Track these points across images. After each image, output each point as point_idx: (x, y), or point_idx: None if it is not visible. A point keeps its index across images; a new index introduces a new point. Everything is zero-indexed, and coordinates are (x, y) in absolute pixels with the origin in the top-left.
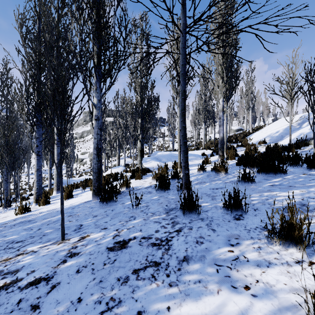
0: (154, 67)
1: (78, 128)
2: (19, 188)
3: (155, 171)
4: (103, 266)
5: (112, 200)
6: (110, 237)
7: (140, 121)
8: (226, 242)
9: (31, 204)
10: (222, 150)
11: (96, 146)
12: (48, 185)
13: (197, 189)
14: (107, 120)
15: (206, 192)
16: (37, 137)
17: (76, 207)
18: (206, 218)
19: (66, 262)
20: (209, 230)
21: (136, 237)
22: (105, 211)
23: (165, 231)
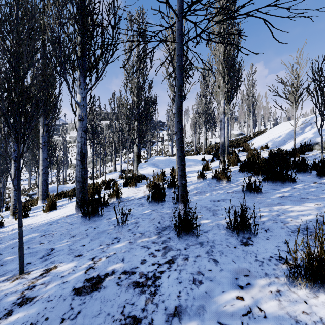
0: (151, 66)
1: (72, 131)
2: (5, 196)
3: (149, 179)
4: (59, 324)
5: (97, 215)
6: (82, 270)
7: (136, 124)
8: (232, 282)
9: (8, 217)
10: (224, 155)
11: (79, 151)
12: (37, 193)
13: (195, 201)
14: (103, 123)
15: (206, 205)
16: (14, 140)
17: (54, 224)
18: (206, 242)
19: (10, 315)
20: (210, 261)
21: (115, 272)
22: (86, 230)
23: (153, 262)
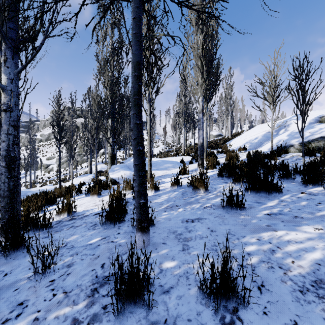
0: (127, 60)
1: (44, 129)
2: None
3: (113, 188)
4: None
5: (23, 247)
6: None
7: (110, 122)
8: None
9: None
10: (202, 157)
11: (5, 153)
12: None
13: (164, 220)
14: (80, 121)
15: (176, 229)
16: None
17: None
18: (163, 323)
19: None
20: None
21: None
22: None
23: None
